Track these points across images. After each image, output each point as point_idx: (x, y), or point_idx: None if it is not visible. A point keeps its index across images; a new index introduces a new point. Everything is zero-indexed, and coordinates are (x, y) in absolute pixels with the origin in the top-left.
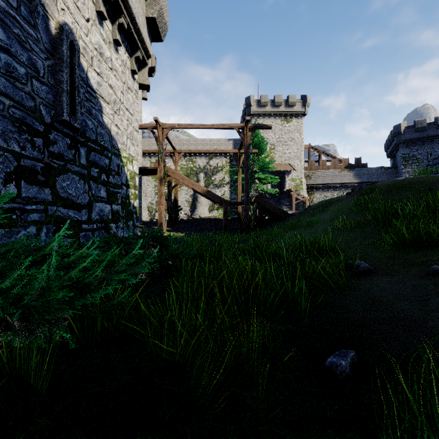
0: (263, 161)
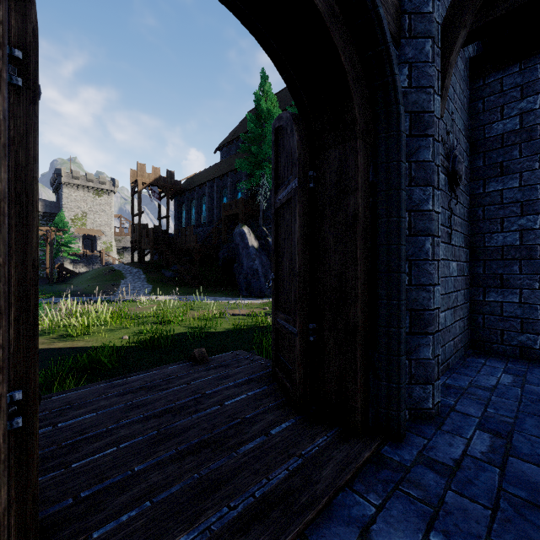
0: (68, 238)
